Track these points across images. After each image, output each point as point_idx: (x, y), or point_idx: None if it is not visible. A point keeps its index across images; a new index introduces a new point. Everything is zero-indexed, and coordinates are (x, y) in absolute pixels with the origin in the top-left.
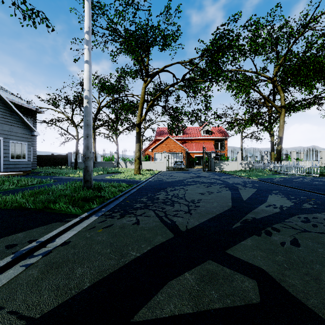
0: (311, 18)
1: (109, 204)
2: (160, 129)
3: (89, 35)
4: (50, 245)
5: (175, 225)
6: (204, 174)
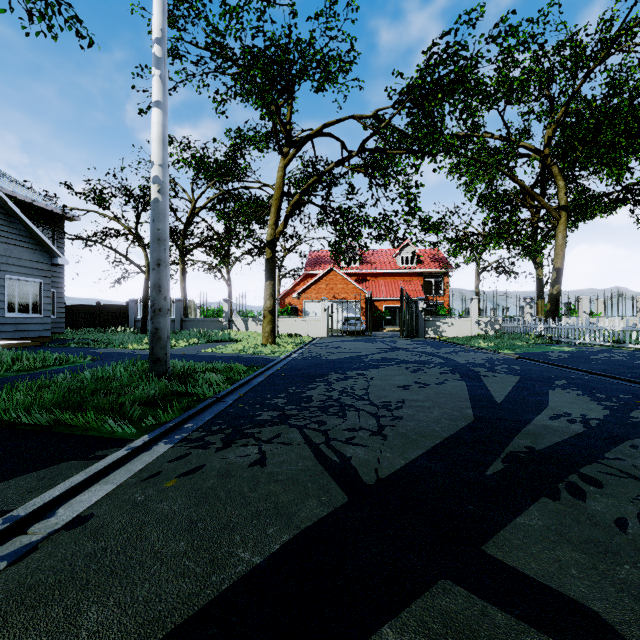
0: (620, 28)
1: (202, 413)
2: (315, 254)
3: (163, 46)
4: (38, 526)
5: (351, 469)
6: (404, 345)
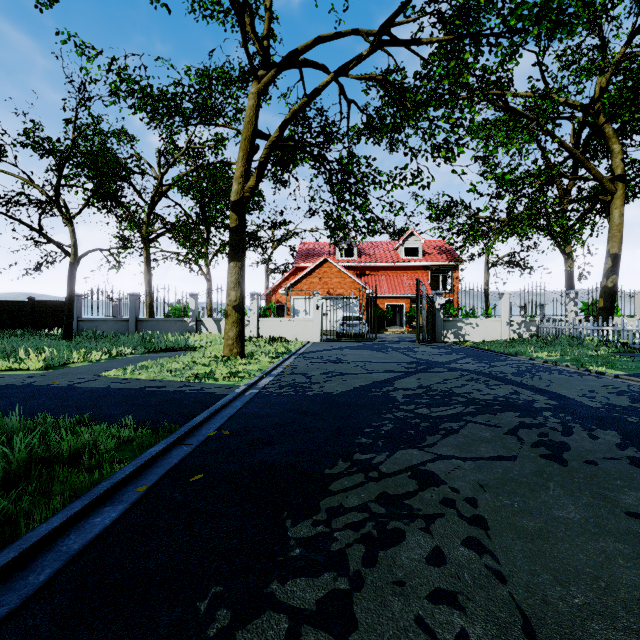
0: None
1: None
2: (306, 246)
3: None
4: None
5: None
6: (432, 355)
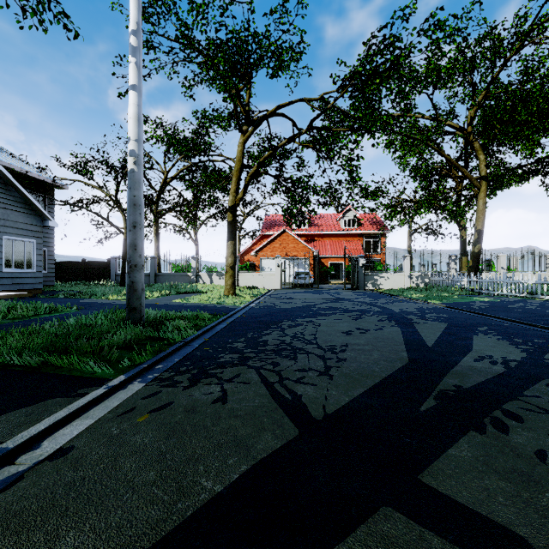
0: (533, 23)
1: (172, 356)
2: (270, 218)
3: (138, 37)
4: (25, 457)
5: (302, 405)
6: (347, 296)
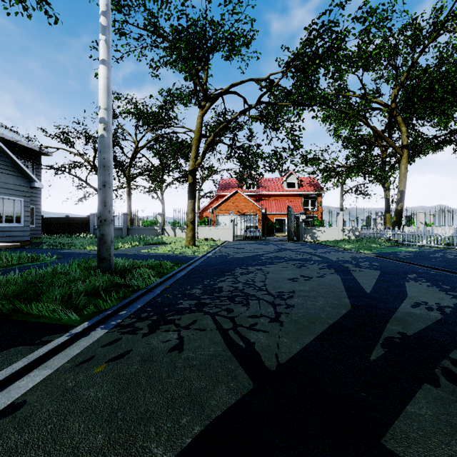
0: (448, 14)
1: (135, 302)
2: (224, 181)
3: (107, 18)
4: None
5: (255, 354)
6: (290, 246)
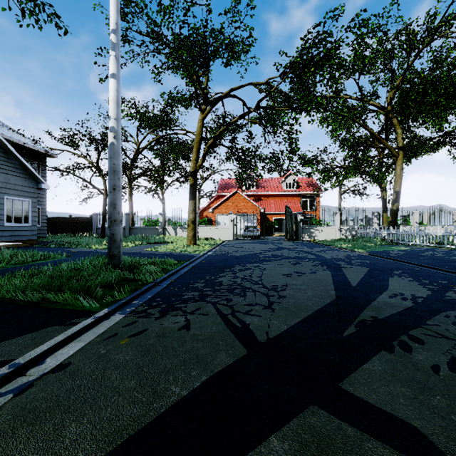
0: (441, 20)
1: (145, 293)
2: (224, 181)
3: (117, 35)
4: (33, 370)
5: (249, 331)
6: (288, 245)
